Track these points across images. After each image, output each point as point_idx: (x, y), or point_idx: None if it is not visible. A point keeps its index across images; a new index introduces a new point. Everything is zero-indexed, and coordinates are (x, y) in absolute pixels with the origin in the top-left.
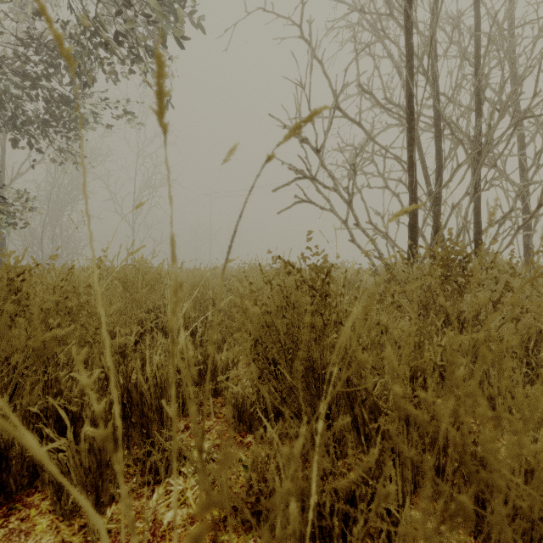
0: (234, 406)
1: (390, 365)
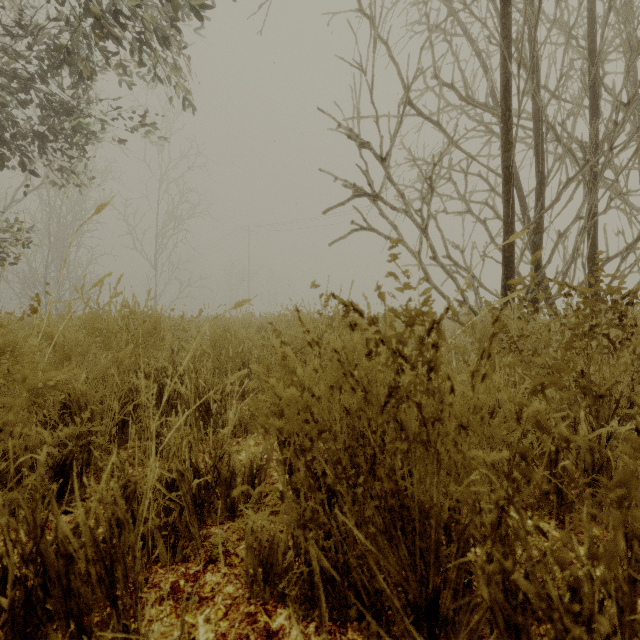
0: (255, 555)
1: None
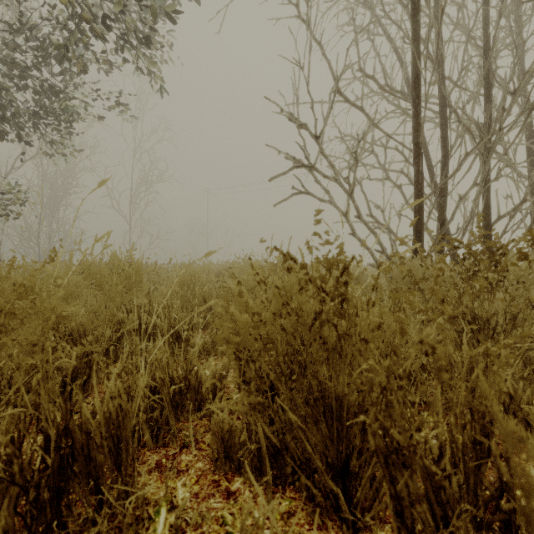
0: (219, 439)
1: (525, 469)
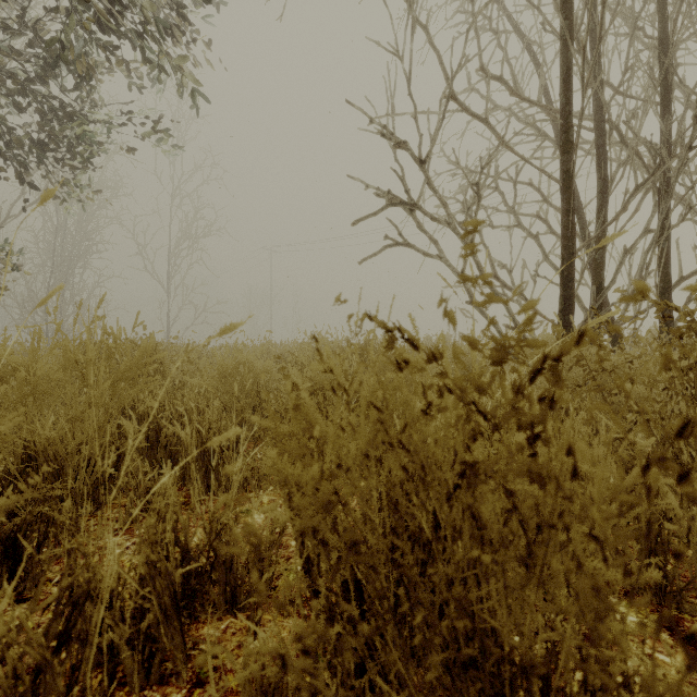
0: (256, 689)
1: None
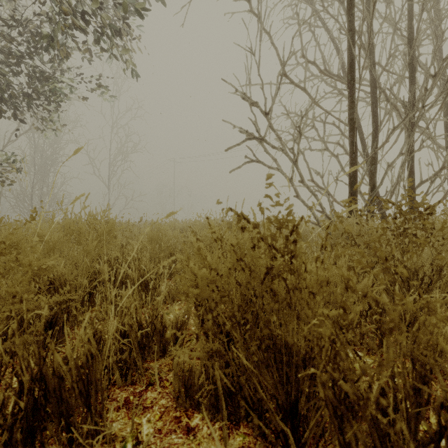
0: (180, 379)
1: None
